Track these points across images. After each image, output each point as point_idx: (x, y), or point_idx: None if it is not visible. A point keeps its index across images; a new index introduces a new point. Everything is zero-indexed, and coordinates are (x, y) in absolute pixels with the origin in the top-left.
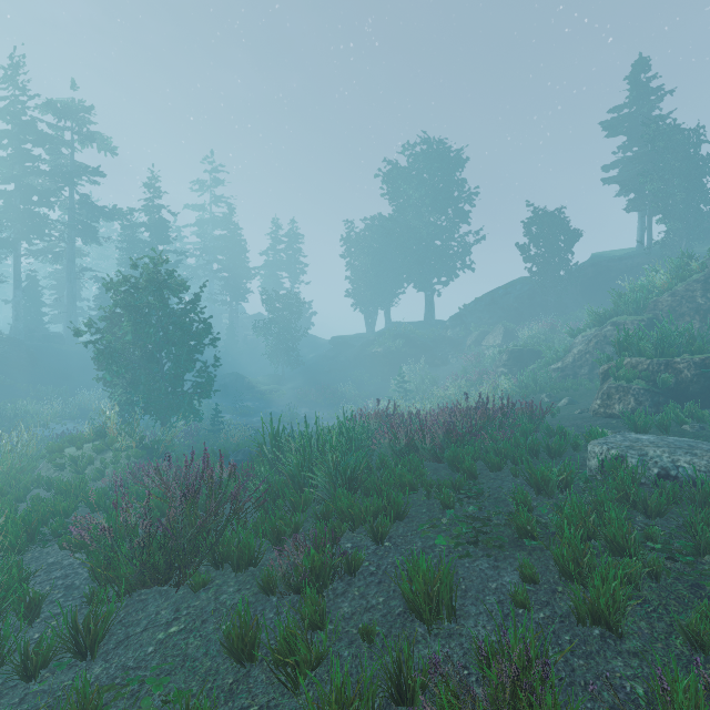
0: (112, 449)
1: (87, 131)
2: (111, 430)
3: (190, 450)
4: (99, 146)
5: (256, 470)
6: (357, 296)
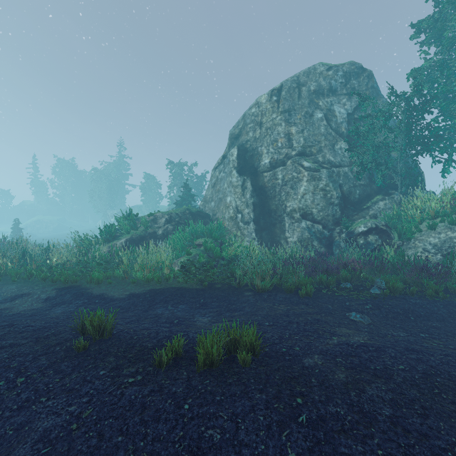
0: None
1: None
2: None
3: None
4: None
5: None
6: None
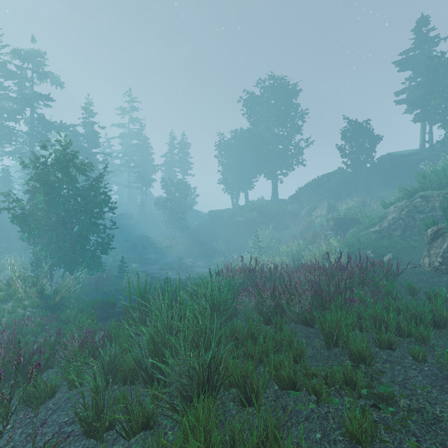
0: (15, 299)
1: (42, 71)
2: (15, 282)
3: (98, 293)
4: (51, 82)
5: (118, 333)
6: (226, 183)
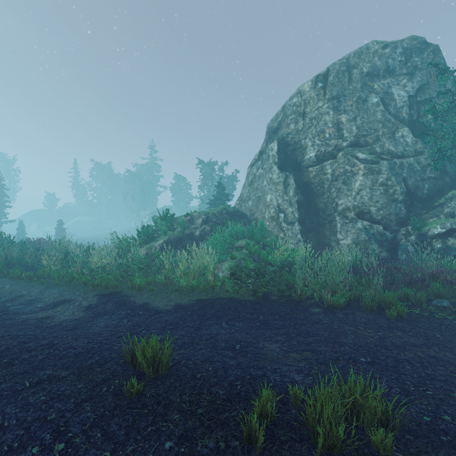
0: None
1: None
2: None
3: None
4: None
5: None
6: None
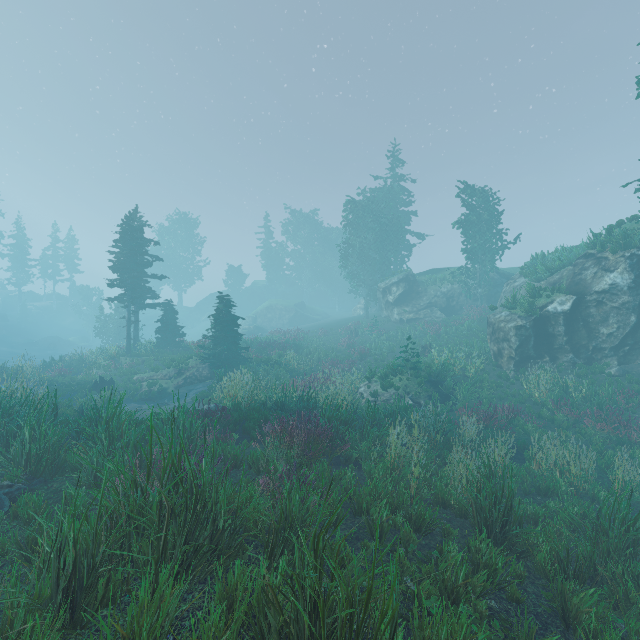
0: None
1: None
2: None
3: None
4: None
5: None
6: None
